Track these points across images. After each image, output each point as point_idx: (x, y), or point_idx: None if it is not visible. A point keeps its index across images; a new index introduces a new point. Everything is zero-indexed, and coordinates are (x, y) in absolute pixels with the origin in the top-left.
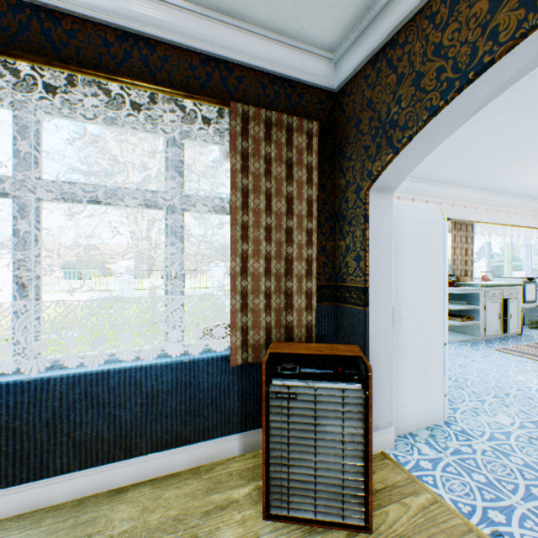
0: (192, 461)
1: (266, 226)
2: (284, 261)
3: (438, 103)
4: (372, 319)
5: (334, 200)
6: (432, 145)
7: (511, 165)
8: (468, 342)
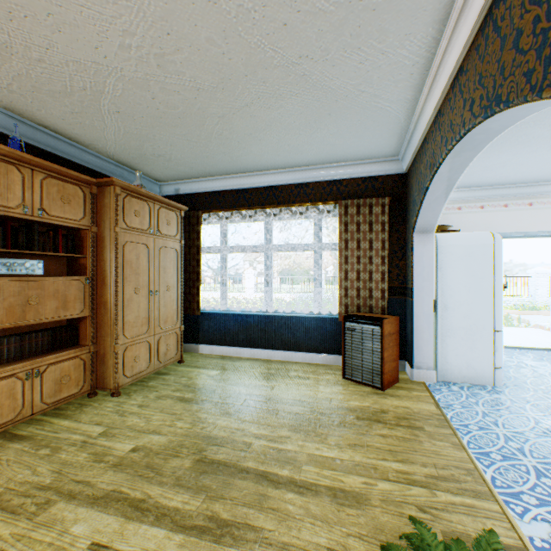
0: (323, 361)
1: (357, 256)
2: (368, 273)
3: (420, 198)
4: (416, 306)
5: (405, 237)
6: (436, 210)
7: None
8: None
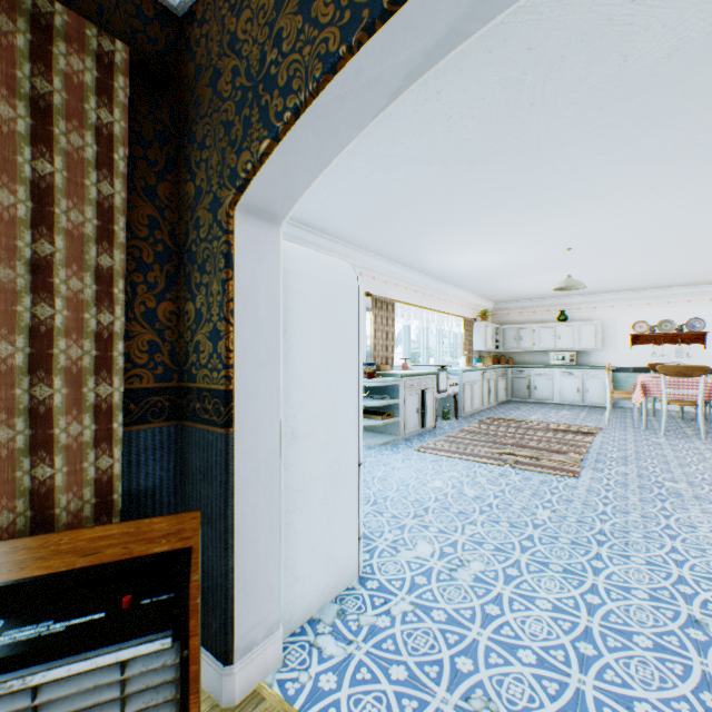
0: None
1: None
2: (27, 335)
3: (339, 49)
4: (242, 449)
5: (179, 223)
6: (335, 142)
7: (429, 238)
8: (390, 444)
